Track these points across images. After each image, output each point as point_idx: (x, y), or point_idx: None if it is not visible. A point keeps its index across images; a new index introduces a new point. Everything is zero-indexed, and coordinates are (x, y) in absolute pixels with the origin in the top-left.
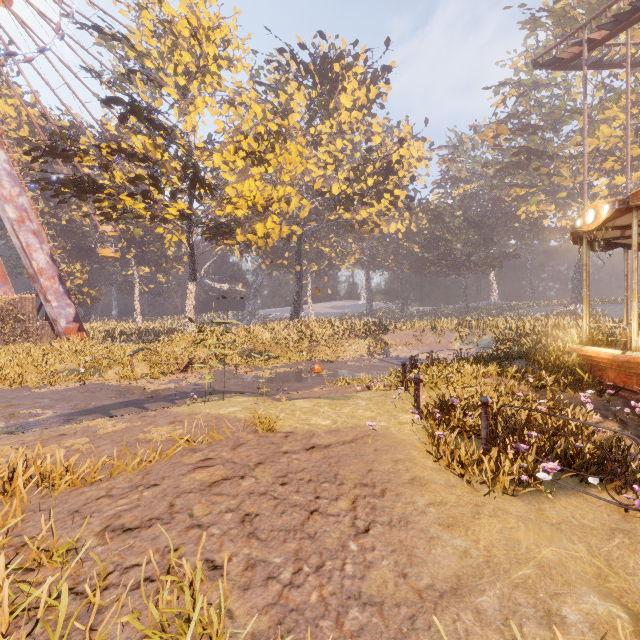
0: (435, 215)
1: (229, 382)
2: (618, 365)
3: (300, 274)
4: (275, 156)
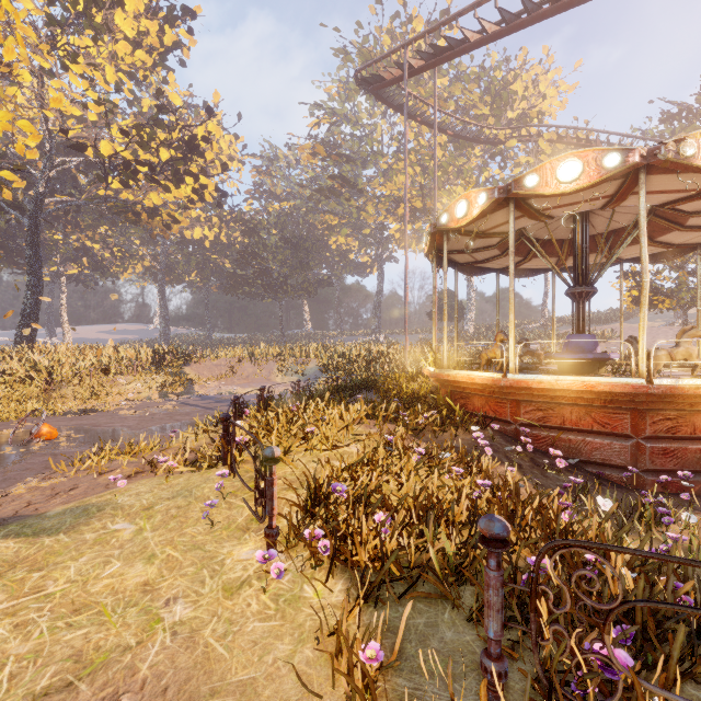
0: (250, 227)
1: None
2: (491, 391)
3: (37, 271)
4: None
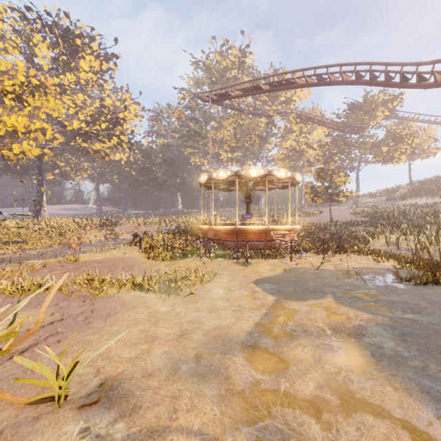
0: (146, 154)
1: (5, 258)
2: (209, 231)
3: (42, 182)
4: (33, 98)
